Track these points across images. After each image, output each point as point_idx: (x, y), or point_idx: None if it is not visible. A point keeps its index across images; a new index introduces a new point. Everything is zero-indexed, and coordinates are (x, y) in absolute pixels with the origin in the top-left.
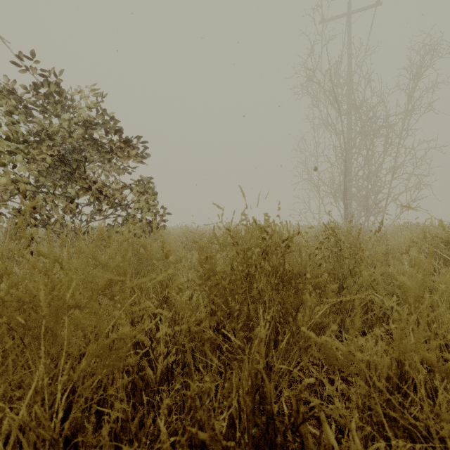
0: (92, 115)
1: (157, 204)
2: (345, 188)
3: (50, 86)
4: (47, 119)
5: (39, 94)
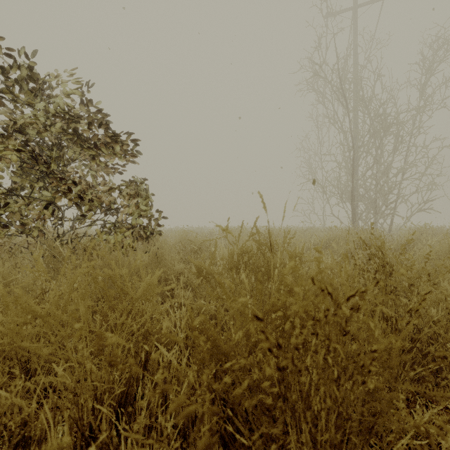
0: (70, 104)
1: (152, 207)
2: (353, 188)
3: (21, 69)
4: (19, 110)
5: (10, 80)
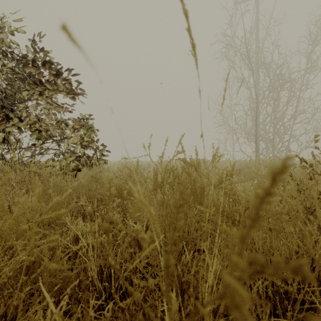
0: (13, 41)
1: (97, 140)
2: (256, 130)
3: None
4: None
5: None
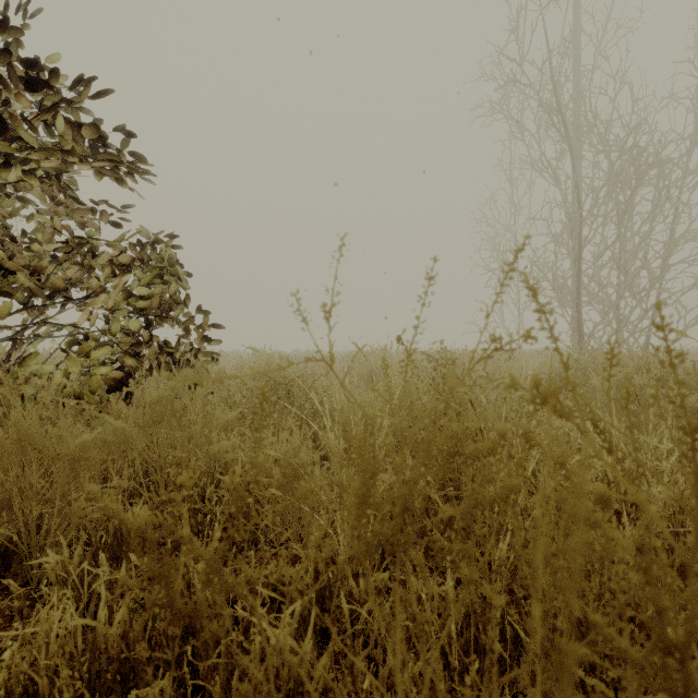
0: None
1: (188, 301)
2: (580, 281)
3: None
4: None
5: None
